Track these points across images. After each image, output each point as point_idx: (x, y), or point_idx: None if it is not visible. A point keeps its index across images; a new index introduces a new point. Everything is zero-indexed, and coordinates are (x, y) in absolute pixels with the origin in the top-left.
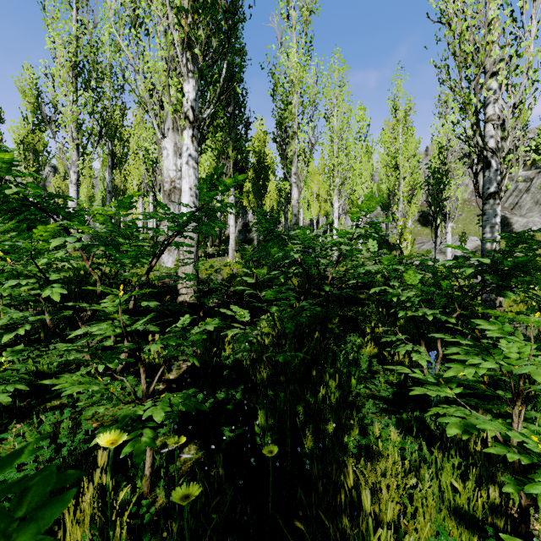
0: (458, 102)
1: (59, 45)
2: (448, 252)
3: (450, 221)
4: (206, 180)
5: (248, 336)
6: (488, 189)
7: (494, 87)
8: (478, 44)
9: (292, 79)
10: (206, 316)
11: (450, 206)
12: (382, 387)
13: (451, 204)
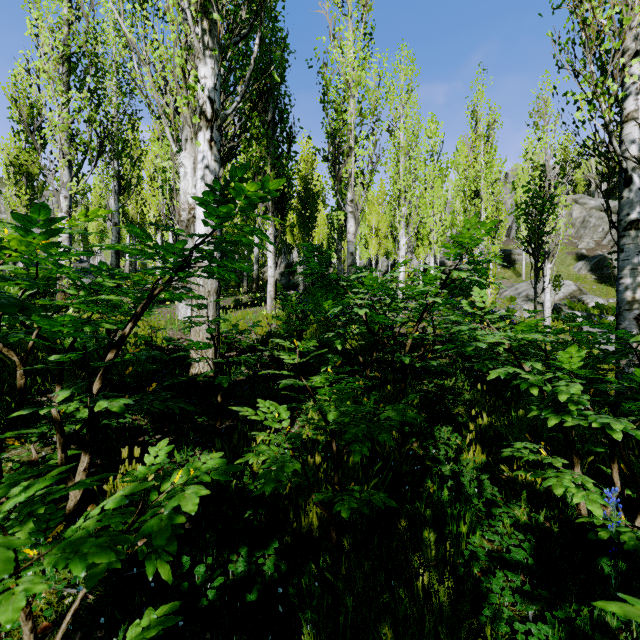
0: (585, 94)
1: (43, 30)
2: (546, 300)
3: (548, 262)
4: (215, 189)
5: (284, 471)
6: (627, 216)
7: (636, 72)
8: (615, 9)
9: (347, 81)
10: (229, 397)
11: (550, 242)
12: (508, 533)
13: (551, 240)
